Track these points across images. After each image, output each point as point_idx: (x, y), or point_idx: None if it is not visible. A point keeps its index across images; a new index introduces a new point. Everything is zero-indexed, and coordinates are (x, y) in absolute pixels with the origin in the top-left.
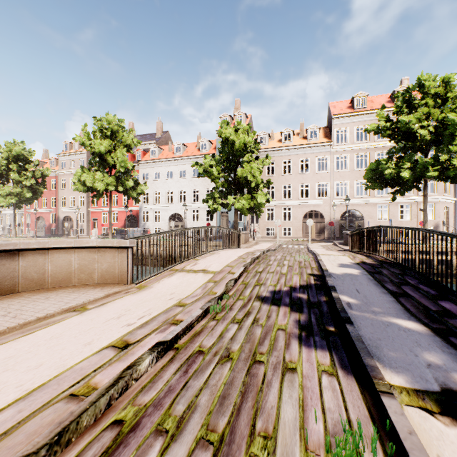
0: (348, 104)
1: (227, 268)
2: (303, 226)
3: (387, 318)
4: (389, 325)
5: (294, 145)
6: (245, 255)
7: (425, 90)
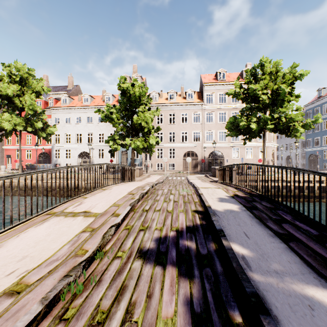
0: (214, 77)
1: (113, 207)
2: (183, 162)
3: (298, 285)
4: (312, 306)
5: (177, 102)
6: (136, 190)
7: (265, 69)
